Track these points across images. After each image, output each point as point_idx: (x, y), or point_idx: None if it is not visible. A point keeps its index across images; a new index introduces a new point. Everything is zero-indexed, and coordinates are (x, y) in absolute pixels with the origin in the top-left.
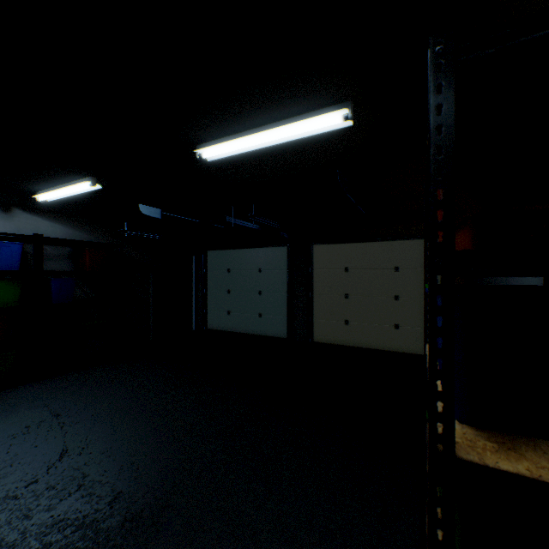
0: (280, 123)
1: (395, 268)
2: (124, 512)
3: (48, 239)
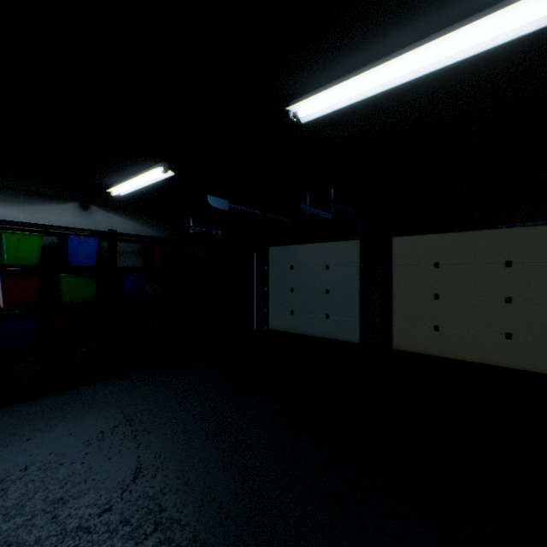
0: (423, 41)
1: (505, 262)
2: None
3: (121, 235)
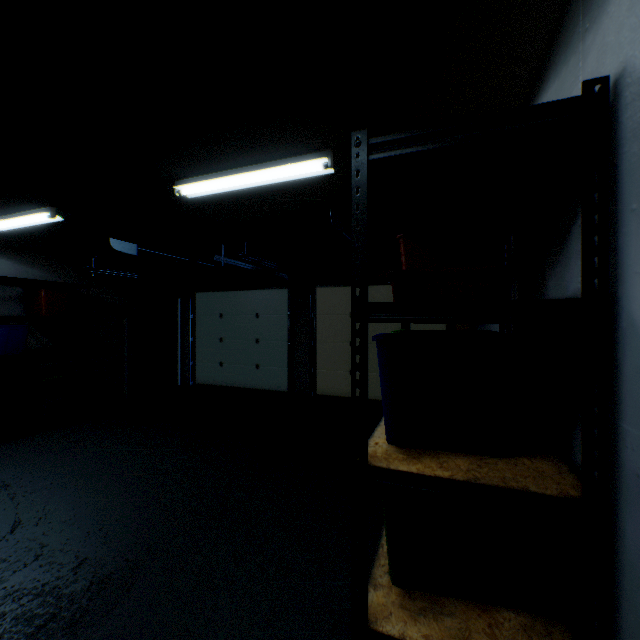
0: (262, 165)
1: None
2: (91, 576)
3: None
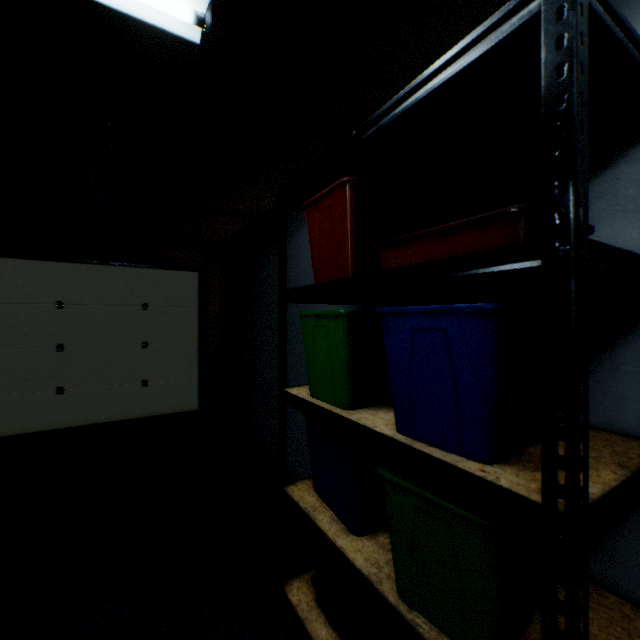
0: None
1: (144, 304)
2: None
3: None
